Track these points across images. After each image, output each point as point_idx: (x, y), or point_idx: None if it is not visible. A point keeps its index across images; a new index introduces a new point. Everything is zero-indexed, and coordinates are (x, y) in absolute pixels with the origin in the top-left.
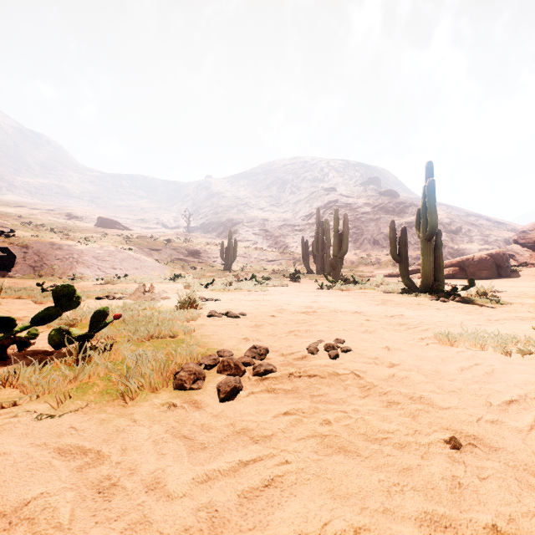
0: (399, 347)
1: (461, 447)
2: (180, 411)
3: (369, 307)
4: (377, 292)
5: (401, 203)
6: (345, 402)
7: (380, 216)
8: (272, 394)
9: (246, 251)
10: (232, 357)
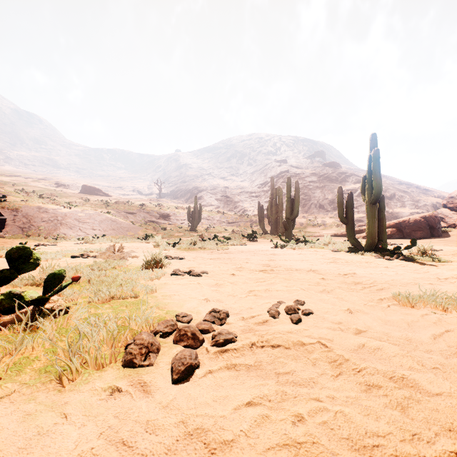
0: (361, 309)
1: None
2: (124, 399)
3: (321, 265)
4: (326, 251)
5: (343, 173)
6: (316, 383)
7: (325, 185)
8: (233, 372)
9: (209, 214)
10: (190, 325)
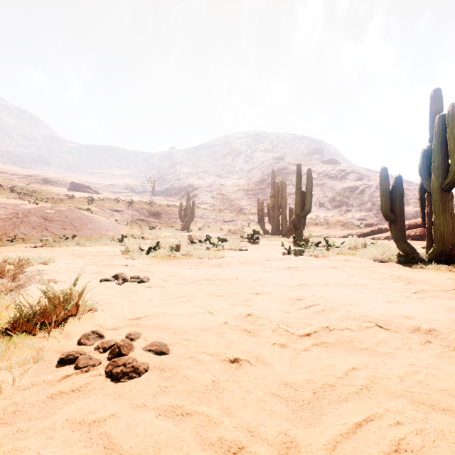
0: None
1: None
2: None
3: (412, 303)
4: (365, 261)
5: (343, 170)
6: None
7: (325, 182)
8: None
9: (204, 212)
10: None
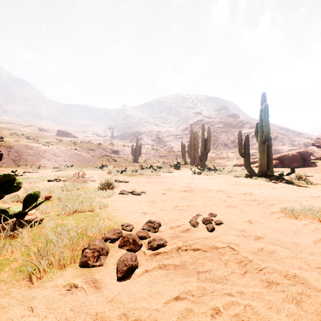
0: (258, 220)
1: None
2: (79, 294)
3: (227, 187)
4: (230, 176)
5: (241, 121)
6: (228, 280)
7: (228, 129)
8: (164, 271)
9: (147, 150)
10: (131, 233)
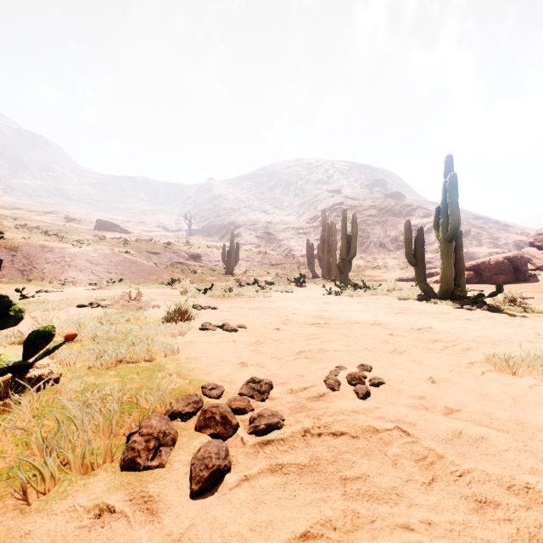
0: (447, 377)
1: None
2: (116, 526)
3: (387, 317)
4: (391, 299)
5: (408, 205)
6: (401, 496)
7: (387, 219)
8: (279, 478)
9: (248, 254)
10: (219, 404)
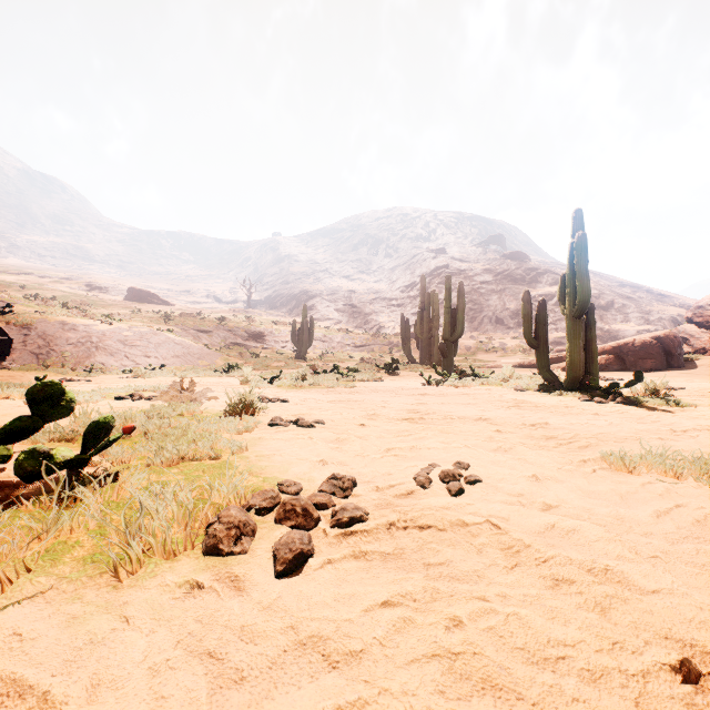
0: (553, 475)
1: (701, 679)
2: (207, 598)
3: (497, 411)
4: (505, 390)
5: (533, 269)
6: (482, 578)
7: (505, 287)
8: (363, 563)
9: (326, 333)
10: (299, 497)
